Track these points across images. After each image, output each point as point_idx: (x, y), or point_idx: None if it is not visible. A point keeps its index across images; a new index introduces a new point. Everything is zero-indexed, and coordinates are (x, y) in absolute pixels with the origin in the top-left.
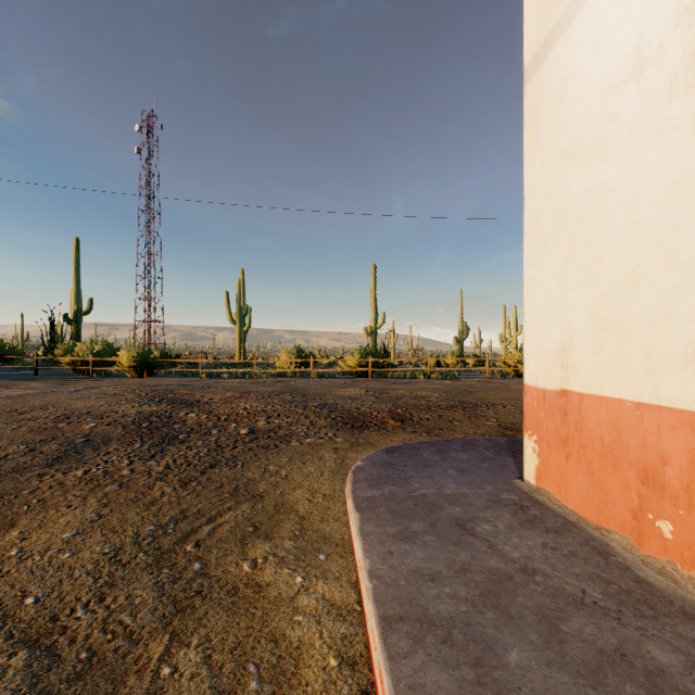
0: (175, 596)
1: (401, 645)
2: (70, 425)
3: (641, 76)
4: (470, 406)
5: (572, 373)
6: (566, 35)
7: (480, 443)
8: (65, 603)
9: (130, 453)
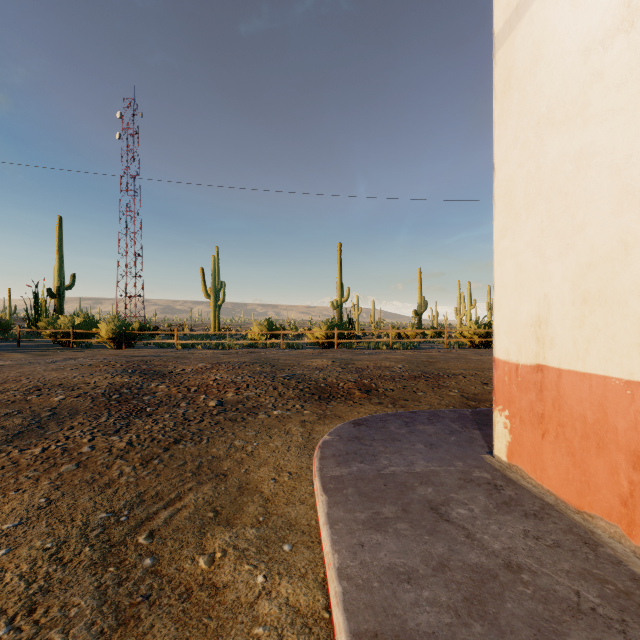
0: (118, 604)
1: None
2: (39, 397)
3: (632, 27)
4: (432, 376)
5: (549, 347)
6: None
7: (446, 415)
8: None
9: (94, 427)
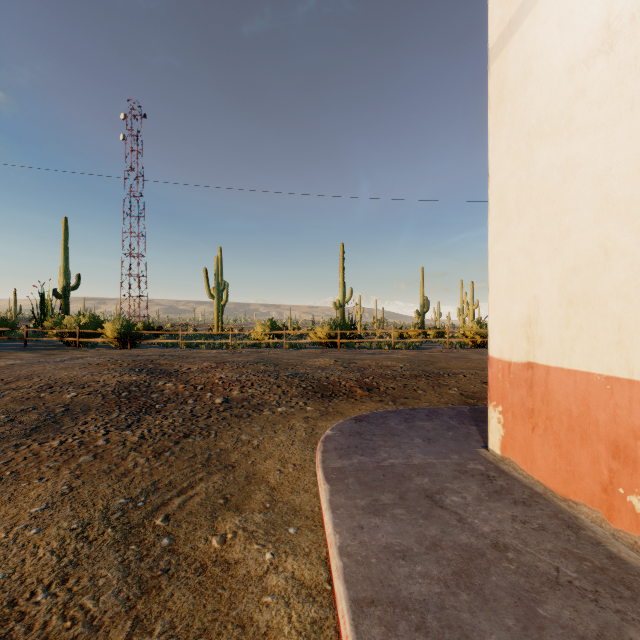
0: (141, 576)
1: (373, 633)
2: (51, 394)
3: (611, 49)
4: (433, 375)
5: (538, 345)
6: (532, 14)
7: (444, 412)
8: (26, 585)
9: (107, 423)
